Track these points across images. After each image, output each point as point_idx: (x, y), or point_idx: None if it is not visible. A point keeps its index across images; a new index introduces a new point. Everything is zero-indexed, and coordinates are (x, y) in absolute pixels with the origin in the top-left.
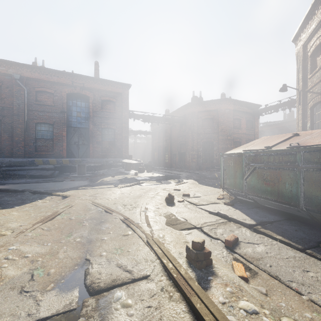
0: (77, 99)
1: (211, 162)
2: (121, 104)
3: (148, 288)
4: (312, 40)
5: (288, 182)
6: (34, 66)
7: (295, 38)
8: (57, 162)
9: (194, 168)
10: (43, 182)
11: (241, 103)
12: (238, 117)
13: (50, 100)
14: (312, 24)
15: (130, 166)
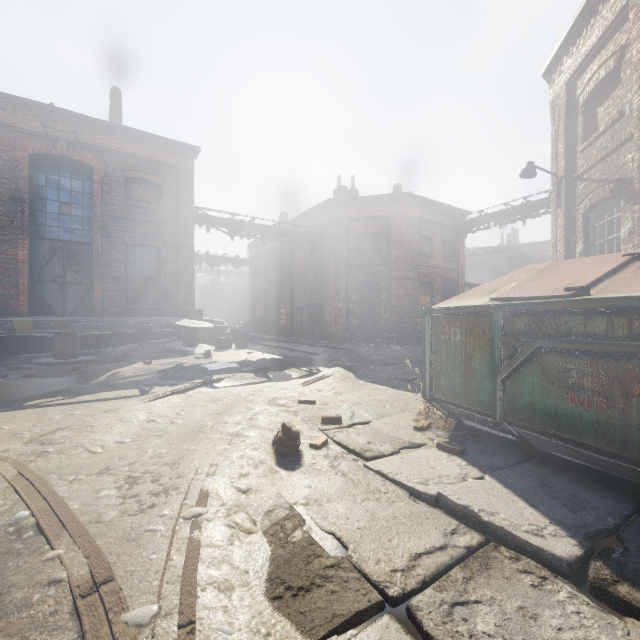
0: (62, 170)
1: (376, 325)
2: (175, 190)
3: None
4: (589, 71)
5: None
6: None
7: (549, 69)
8: None
9: (340, 338)
10: None
11: (434, 205)
12: (429, 234)
13: None
14: (590, 36)
15: (195, 336)
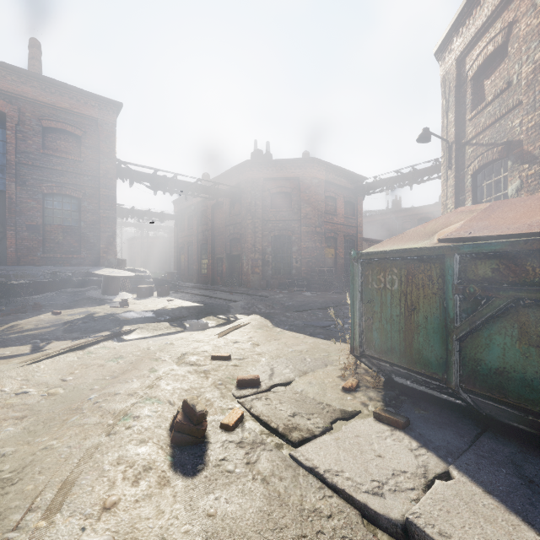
0: None
1: (288, 274)
2: (96, 143)
3: None
4: (477, 48)
5: None
6: None
7: (440, 48)
8: None
9: (257, 286)
10: None
11: (337, 170)
12: (333, 195)
13: None
14: (480, 15)
15: (115, 284)
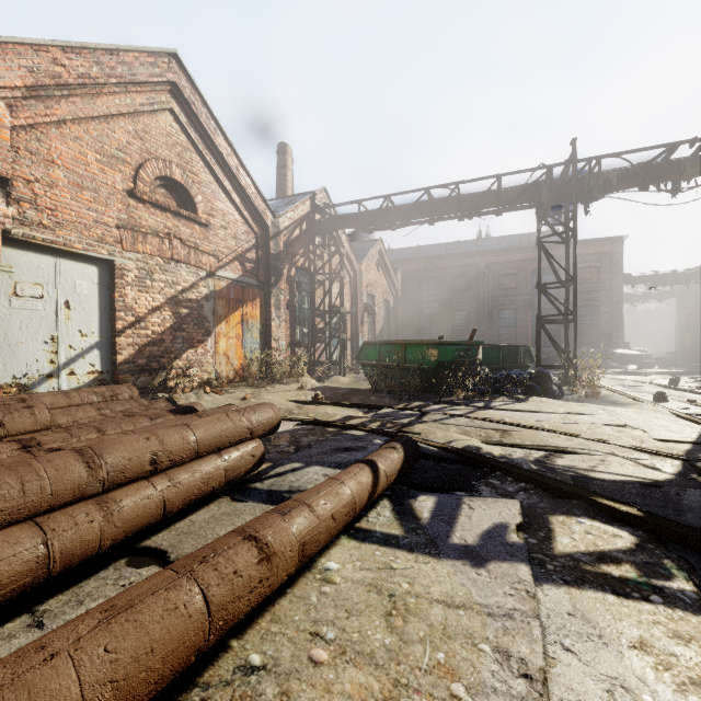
0: (543, 273)
1: None
2: (609, 267)
3: (649, 387)
4: None
5: None
6: (498, 249)
7: None
8: None
9: None
10: None
11: None
12: None
13: (513, 281)
14: None
15: (626, 359)
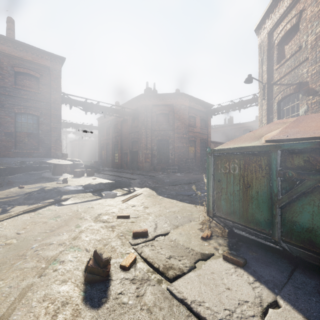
0: None
1: (167, 162)
2: (48, 82)
3: None
4: (280, 26)
5: None
6: None
7: (258, 27)
8: None
9: (148, 169)
10: None
11: (196, 100)
12: (194, 115)
13: None
14: (282, 6)
15: (60, 169)
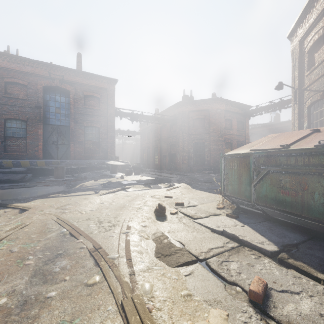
0: (56, 93)
1: (203, 164)
2: (106, 100)
3: None
4: (310, 35)
5: (319, 192)
6: (2, 53)
7: (290, 34)
8: (30, 164)
9: (185, 170)
10: (8, 189)
11: (232, 103)
12: (230, 118)
13: (23, 92)
14: (310, 18)
15: (116, 169)
